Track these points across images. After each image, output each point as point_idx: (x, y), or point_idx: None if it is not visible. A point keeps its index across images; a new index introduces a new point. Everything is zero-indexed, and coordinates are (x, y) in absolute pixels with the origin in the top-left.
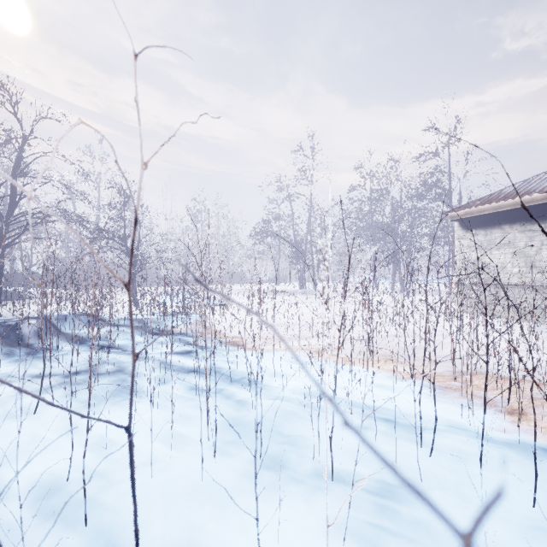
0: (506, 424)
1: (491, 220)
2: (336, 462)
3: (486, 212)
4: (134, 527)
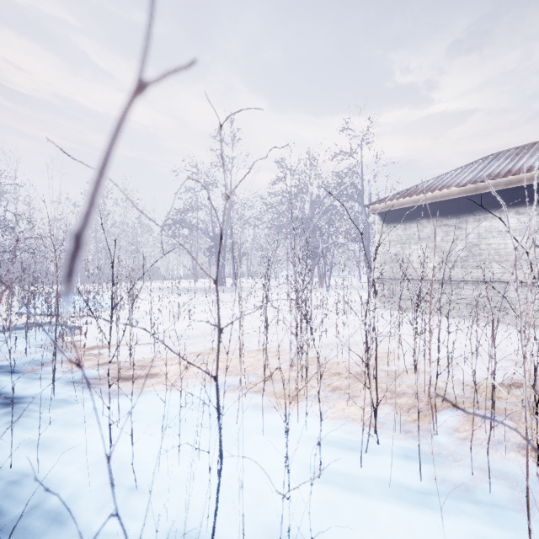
0: None
1: (410, 215)
2: None
3: (407, 205)
4: None
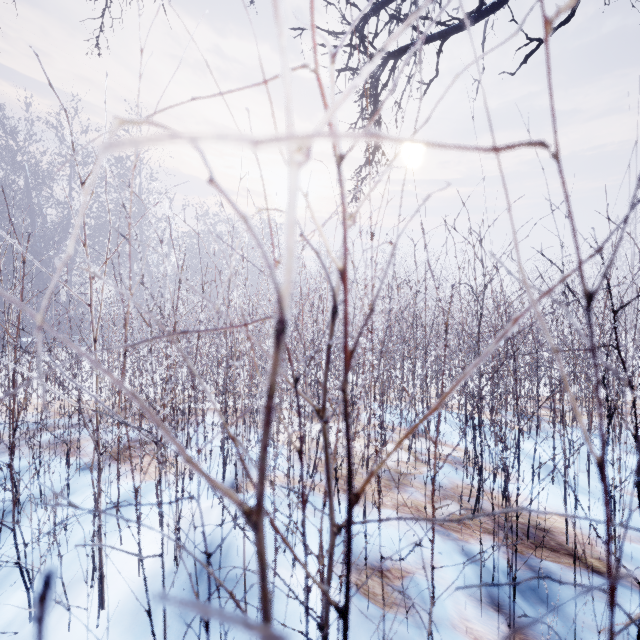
0: None
1: None
2: None
3: None
4: None
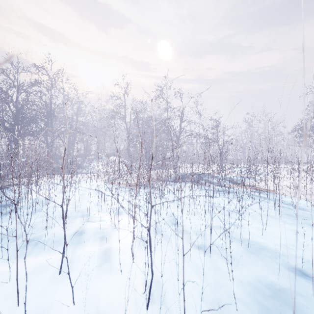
0: None
1: None
2: None
3: None
4: (267, 202)
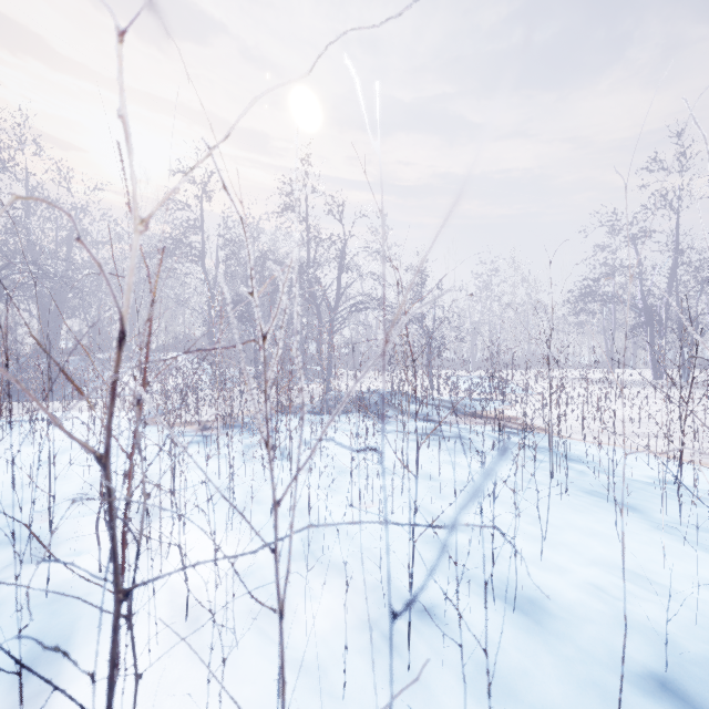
0: None
1: None
2: (686, 519)
3: None
4: (550, 469)
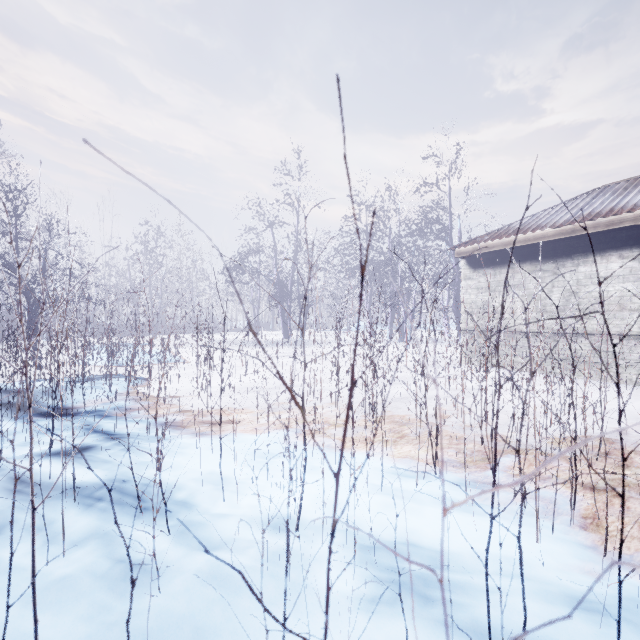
0: (589, 554)
1: (500, 258)
2: None
3: (496, 248)
4: None
